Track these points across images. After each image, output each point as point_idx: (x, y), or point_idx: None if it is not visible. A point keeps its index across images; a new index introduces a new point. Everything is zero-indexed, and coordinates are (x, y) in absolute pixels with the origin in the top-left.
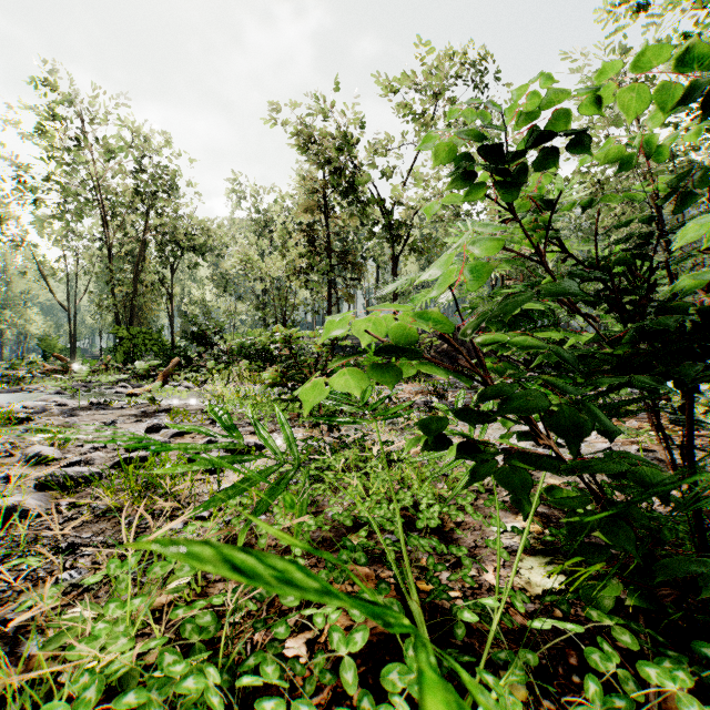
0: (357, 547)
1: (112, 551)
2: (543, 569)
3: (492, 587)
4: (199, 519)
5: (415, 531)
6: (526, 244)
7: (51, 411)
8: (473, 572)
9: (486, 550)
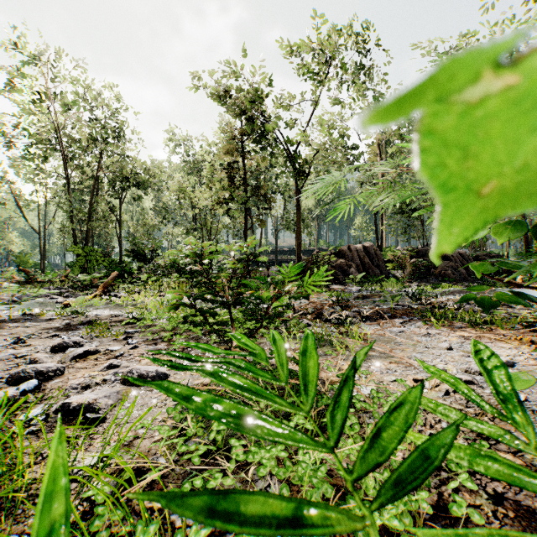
0: None
1: None
2: None
3: None
4: None
5: None
6: None
7: None
8: None
9: None
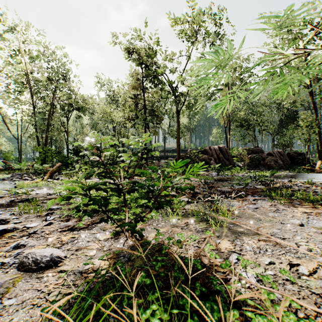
0: None
1: None
2: None
3: None
4: None
5: None
6: None
7: None
8: None
9: None
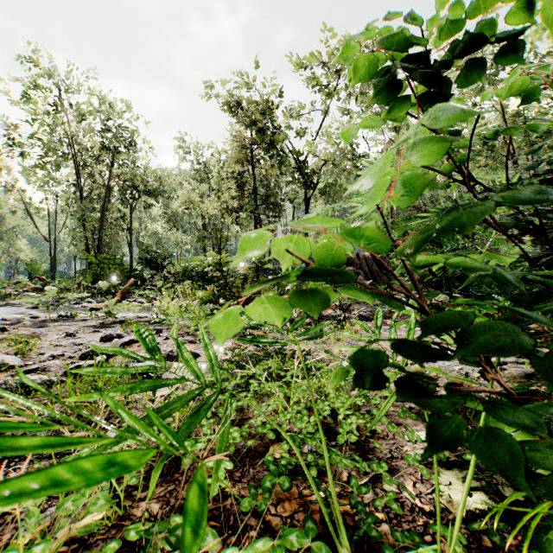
0: (281, 468)
1: (45, 464)
2: (461, 485)
3: (414, 506)
4: None
5: (333, 440)
6: (448, 166)
7: (24, 322)
8: (393, 489)
9: (402, 462)
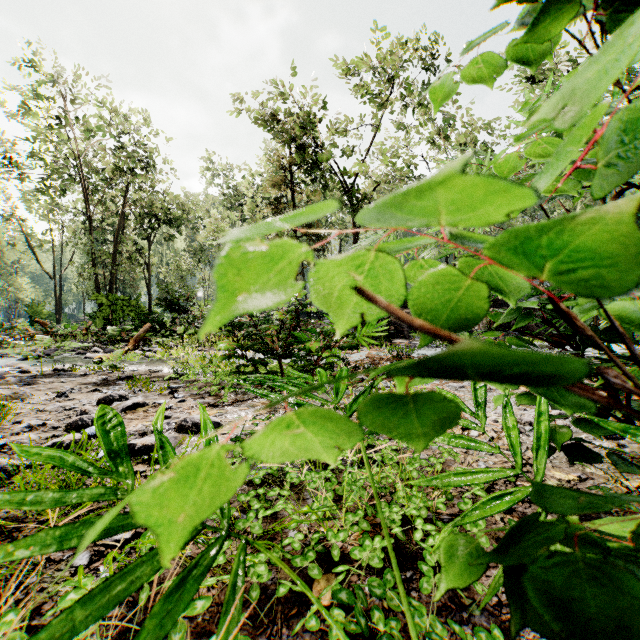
0: None
1: None
2: None
3: None
4: (114, 547)
5: (407, 570)
6: None
7: (7, 379)
8: None
9: None
